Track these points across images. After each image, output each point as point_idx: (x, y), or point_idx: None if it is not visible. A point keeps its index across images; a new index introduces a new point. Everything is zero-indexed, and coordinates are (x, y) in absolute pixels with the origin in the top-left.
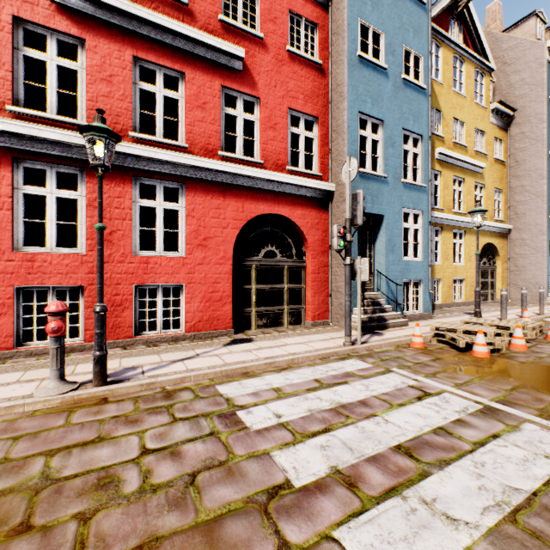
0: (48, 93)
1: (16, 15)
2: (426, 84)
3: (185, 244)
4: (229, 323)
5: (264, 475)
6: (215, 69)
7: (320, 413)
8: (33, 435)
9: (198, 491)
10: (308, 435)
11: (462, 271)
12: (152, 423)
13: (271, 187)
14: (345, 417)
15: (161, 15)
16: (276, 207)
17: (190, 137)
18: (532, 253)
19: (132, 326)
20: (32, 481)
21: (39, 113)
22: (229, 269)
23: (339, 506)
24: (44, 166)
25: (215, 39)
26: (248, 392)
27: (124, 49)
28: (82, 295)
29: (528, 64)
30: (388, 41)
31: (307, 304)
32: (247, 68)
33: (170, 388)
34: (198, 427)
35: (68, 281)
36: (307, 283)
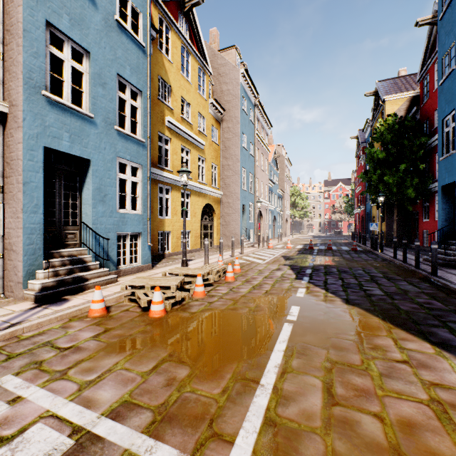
0: None
1: None
2: (146, 43)
3: None
4: None
5: None
6: None
7: None
8: None
9: None
10: None
11: (189, 225)
12: None
13: None
14: None
15: None
16: None
17: None
18: (233, 213)
19: None
20: None
21: None
22: None
23: None
24: None
25: None
26: None
27: None
28: None
29: (232, 80)
30: None
31: None
32: None
33: None
34: None
35: None
36: None
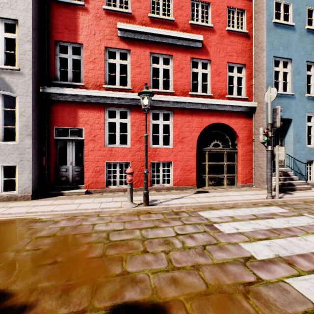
0: (116, 77)
1: (106, 46)
2: None
3: (172, 141)
4: (194, 182)
5: (239, 252)
6: (187, 49)
7: (261, 230)
8: (129, 222)
9: (209, 252)
10: (257, 239)
11: None
12: (175, 223)
13: (217, 108)
14: (277, 234)
15: (162, 30)
16: (220, 119)
17: (175, 87)
18: None
19: (149, 181)
20: (139, 237)
21: (114, 87)
22: (194, 154)
23: (285, 271)
24: (115, 109)
25: (187, 34)
26: (216, 216)
27: (146, 50)
28: (129, 166)
29: None
30: (295, 7)
31: (238, 174)
32: (204, 45)
33: (175, 210)
34: (197, 228)
35: (124, 159)
36: (238, 161)
